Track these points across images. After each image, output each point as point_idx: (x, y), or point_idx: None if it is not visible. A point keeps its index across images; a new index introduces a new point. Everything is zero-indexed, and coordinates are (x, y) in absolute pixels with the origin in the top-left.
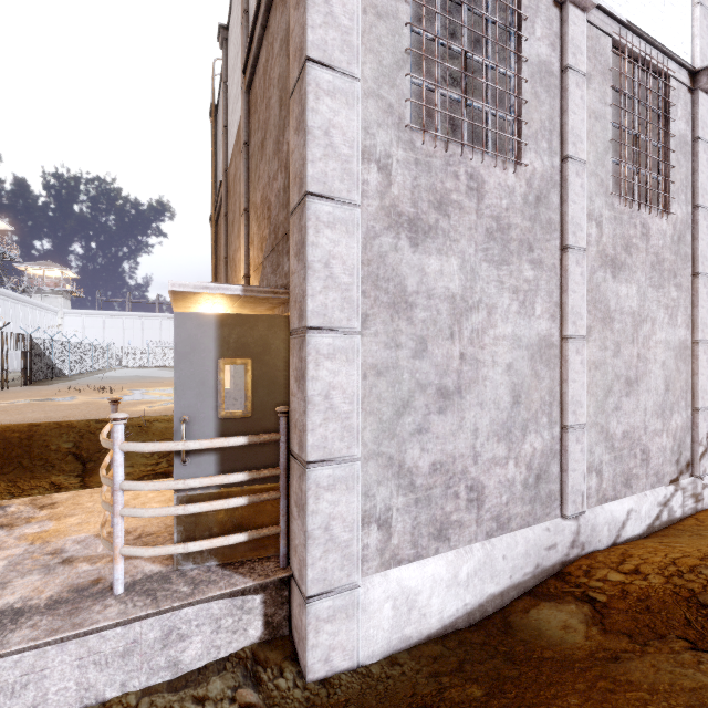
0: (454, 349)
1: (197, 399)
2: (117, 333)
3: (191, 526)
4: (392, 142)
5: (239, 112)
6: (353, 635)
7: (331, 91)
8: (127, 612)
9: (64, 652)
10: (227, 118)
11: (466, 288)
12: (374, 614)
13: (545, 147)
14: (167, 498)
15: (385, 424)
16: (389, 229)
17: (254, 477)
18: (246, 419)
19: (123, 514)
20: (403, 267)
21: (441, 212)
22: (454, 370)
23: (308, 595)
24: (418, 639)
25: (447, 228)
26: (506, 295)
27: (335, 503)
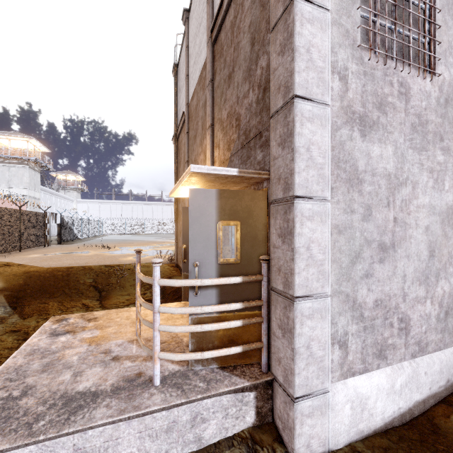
0: (389, 214)
1: (204, 250)
2: (107, 213)
3: (200, 339)
4: (348, 58)
5: (202, 62)
6: (325, 428)
7: (310, 19)
8: (167, 400)
9: (130, 426)
10: (188, 70)
11: (397, 168)
12: (338, 412)
13: (451, 62)
14: (166, 317)
15: (344, 270)
16: (346, 124)
17: (246, 306)
18: (236, 265)
19: (160, 330)
20: (355, 152)
21: (381, 111)
22: (389, 230)
23: (295, 396)
24: (368, 433)
25: (385, 123)
26: (424, 174)
27: (313, 328)
